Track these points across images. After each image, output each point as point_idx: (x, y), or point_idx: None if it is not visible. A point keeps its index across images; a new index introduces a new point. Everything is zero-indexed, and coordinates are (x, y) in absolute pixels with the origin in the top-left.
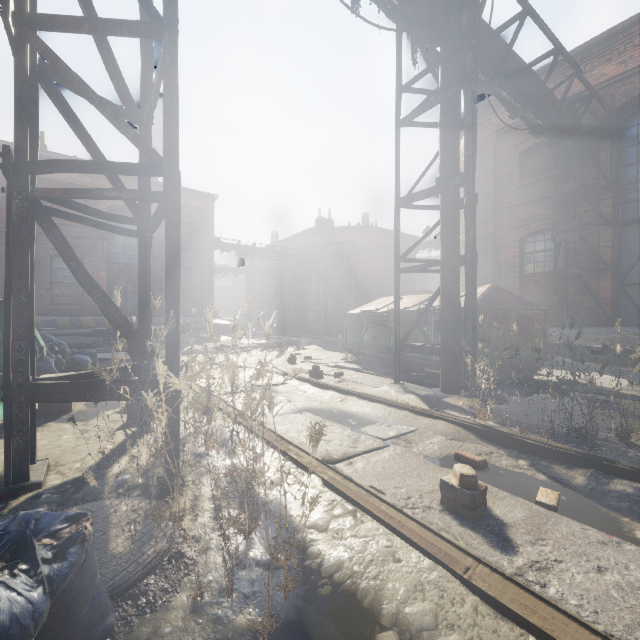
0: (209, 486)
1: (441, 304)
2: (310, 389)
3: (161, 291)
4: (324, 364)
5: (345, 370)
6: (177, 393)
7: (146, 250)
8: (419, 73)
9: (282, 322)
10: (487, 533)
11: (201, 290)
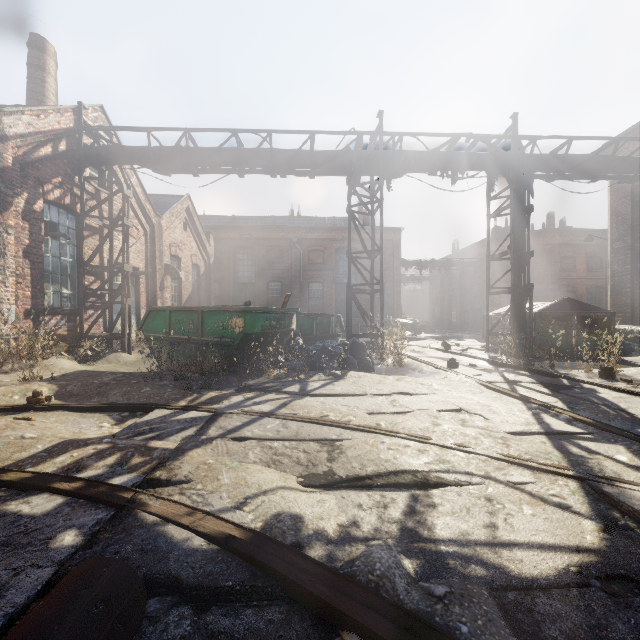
0: (390, 360)
1: (510, 311)
2: (440, 353)
3: (366, 300)
4: (464, 347)
5: (472, 349)
6: (383, 337)
7: (372, 298)
8: (495, 195)
9: (460, 322)
10: (451, 368)
11: (392, 298)
